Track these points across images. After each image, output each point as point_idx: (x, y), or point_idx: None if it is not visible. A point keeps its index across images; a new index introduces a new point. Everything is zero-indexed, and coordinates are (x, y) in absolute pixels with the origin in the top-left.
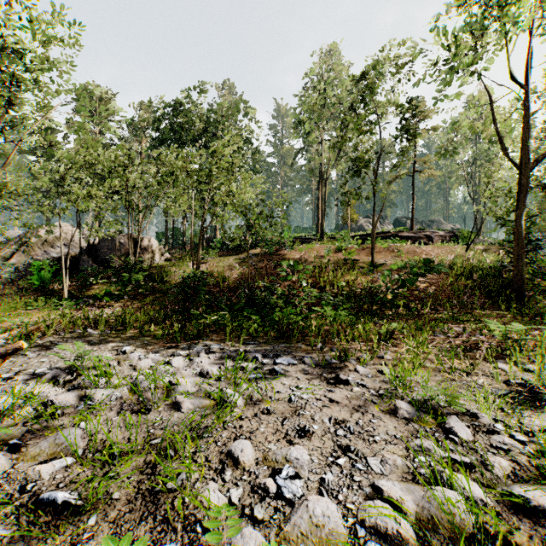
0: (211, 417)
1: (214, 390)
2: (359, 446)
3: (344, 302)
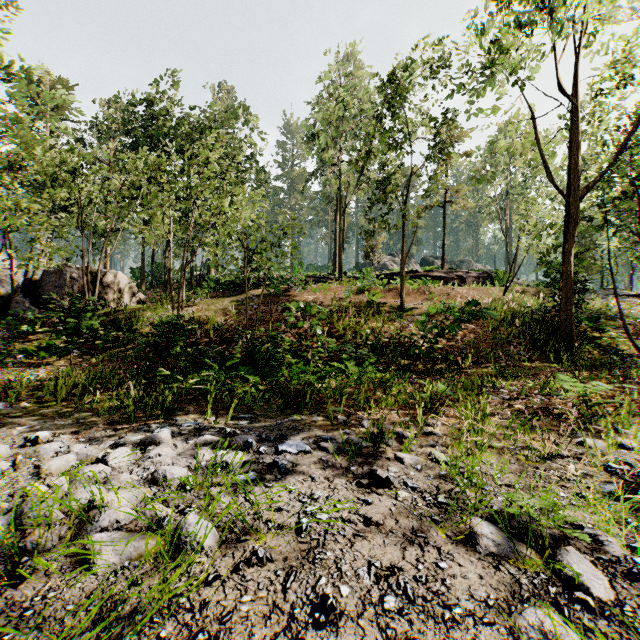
0: (149, 582)
1: (169, 513)
2: (430, 638)
3: (369, 355)
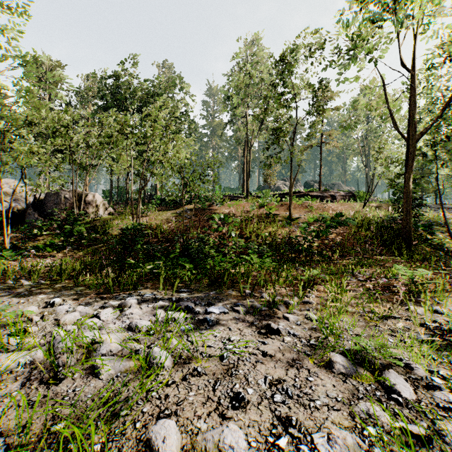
0: (133, 384)
1: (141, 347)
2: (300, 416)
3: (267, 250)
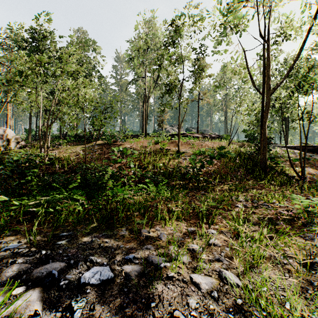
0: None
1: None
2: None
3: (162, 179)
